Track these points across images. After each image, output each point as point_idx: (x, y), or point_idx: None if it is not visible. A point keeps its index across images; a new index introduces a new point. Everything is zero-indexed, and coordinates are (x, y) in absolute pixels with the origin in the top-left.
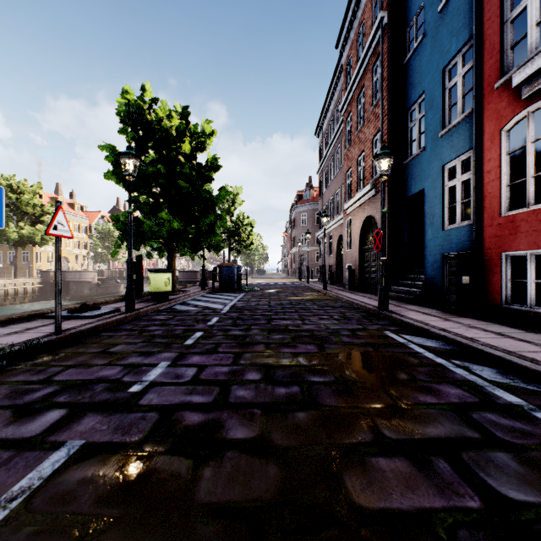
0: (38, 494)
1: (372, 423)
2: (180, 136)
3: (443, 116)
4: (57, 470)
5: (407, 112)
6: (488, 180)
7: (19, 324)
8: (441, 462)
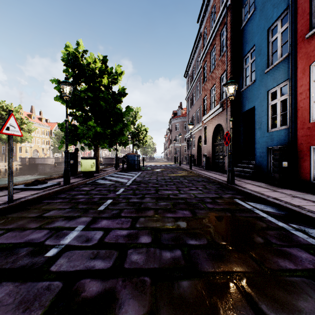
0: None
1: (248, 295)
2: (101, 74)
3: (267, 59)
4: None
5: (242, 58)
6: (300, 99)
7: None
8: None
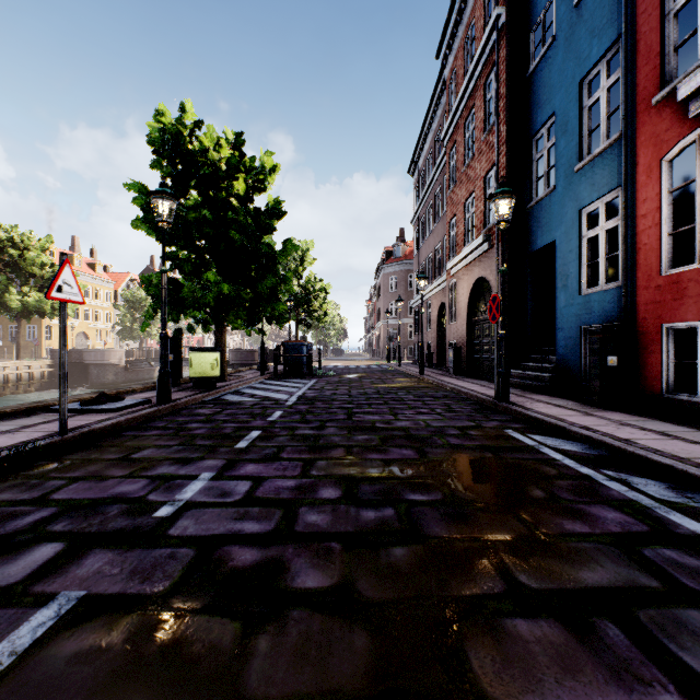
0: (5, 681)
1: (501, 565)
2: (232, 172)
3: (580, 143)
4: (40, 640)
5: (531, 139)
6: (642, 227)
7: (14, 420)
8: (610, 627)
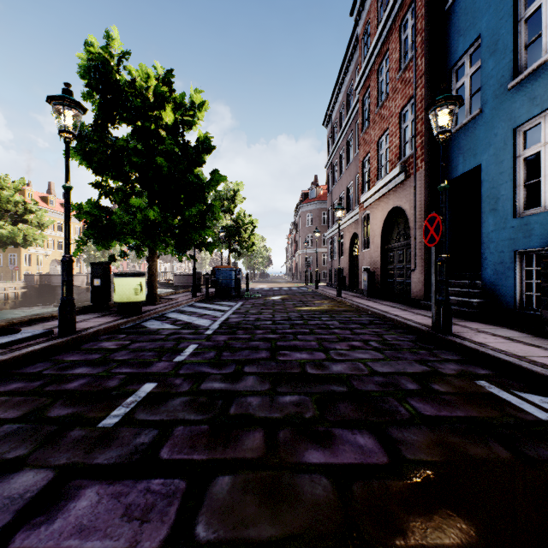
0: None
1: None
2: (159, 101)
3: (515, 59)
4: None
5: (450, 69)
6: None
7: None
8: None
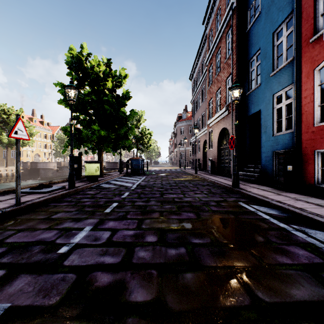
0: None
1: (246, 285)
2: (105, 77)
3: (273, 63)
4: None
5: (248, 61)
6: (305, 103)
7: None
8: None
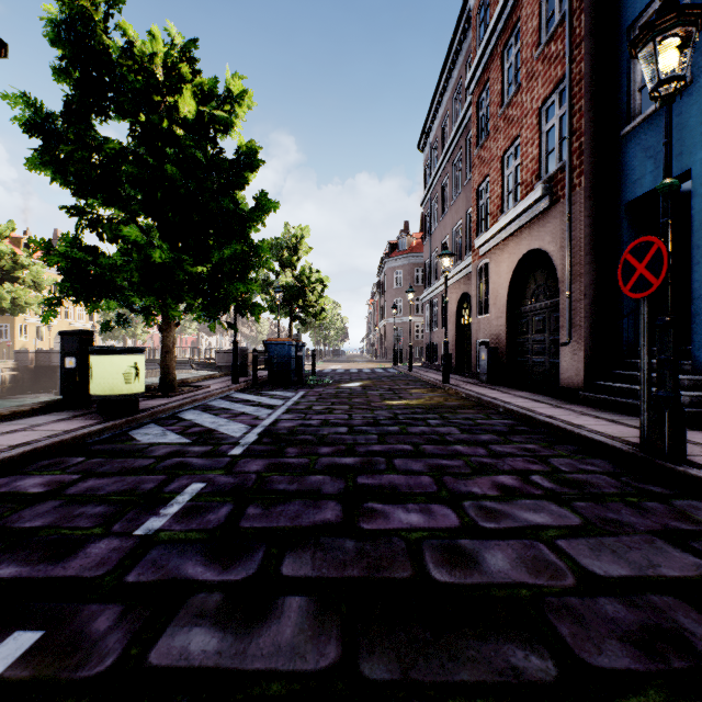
0: None
1: None
2: (171, 80)
3: None
4: None
5: (628, 28)
6: None
7: None
8: None
